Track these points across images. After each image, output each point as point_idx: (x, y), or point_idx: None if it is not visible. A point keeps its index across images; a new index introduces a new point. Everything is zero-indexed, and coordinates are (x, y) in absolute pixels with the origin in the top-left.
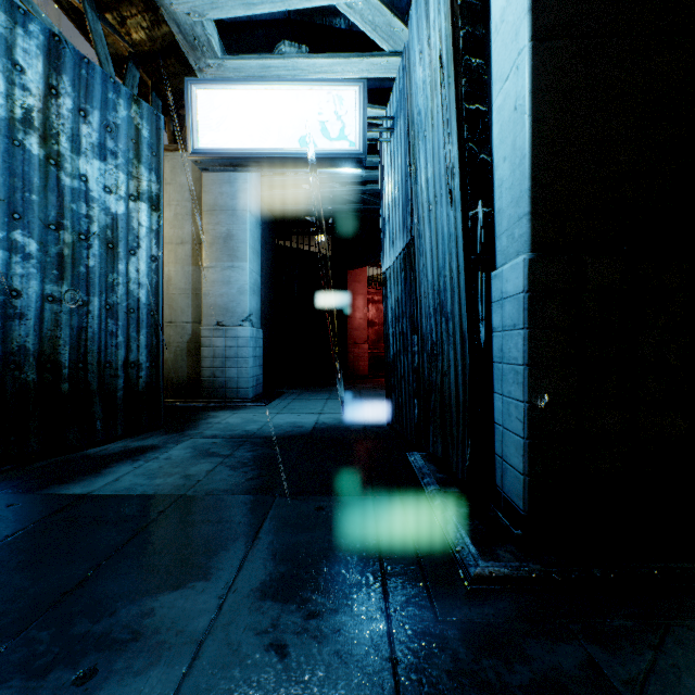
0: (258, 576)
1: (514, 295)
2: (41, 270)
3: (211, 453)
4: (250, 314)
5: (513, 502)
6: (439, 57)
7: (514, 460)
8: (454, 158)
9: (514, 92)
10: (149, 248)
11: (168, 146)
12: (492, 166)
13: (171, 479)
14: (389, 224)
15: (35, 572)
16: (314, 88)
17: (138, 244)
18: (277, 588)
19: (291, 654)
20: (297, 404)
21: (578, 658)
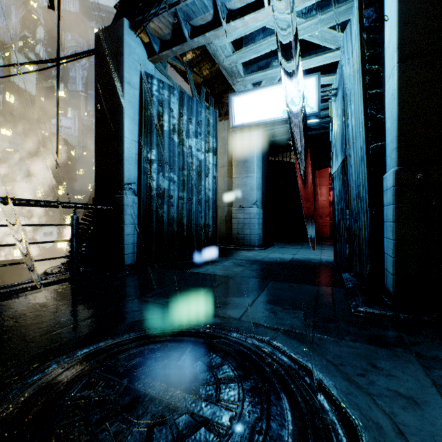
0: (265, 298)
1: (389, 188)
2: (178, 187)
3: (241, 265)
4: (256, 201)
5: (389, 290)
6: (356, 65)
7: (389, 269)
8: (362, 119)
9: (391, 86)
10: (212, 173)
11: None
12: (385, 120)
13: (227, 271)
14: (335, 147)
15: (194, 288)
16: (290, 84)
17: (208, 172)
18: (272, 302)
19: (277, 314)
20: (281, 250)
21: (393, 334)
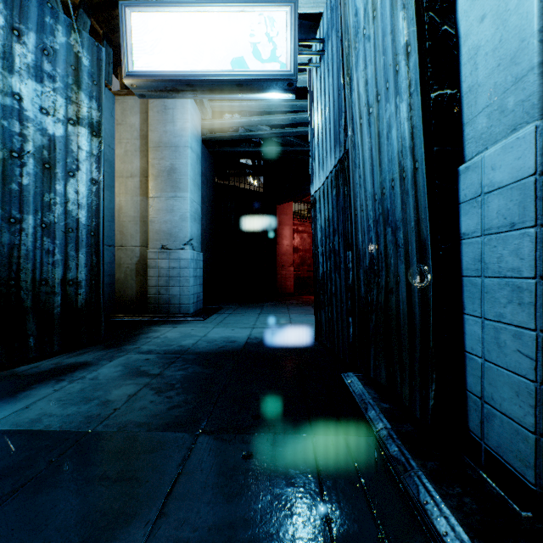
0: None
1: (511, 184)
2: None
3: (140, 372)
4: (191, 238)
5: (508, 464)
6: None
7: (511, 408)
8: (409, 32)
9: None
10: (89, 171)
11: (120, 91)
12: (456, 40)
13: (86, 407)
14: (318, 147)
15: None
16: (246, 9)
17: (77, 167)
18: None
19: None
20: (232, 319)
21: None
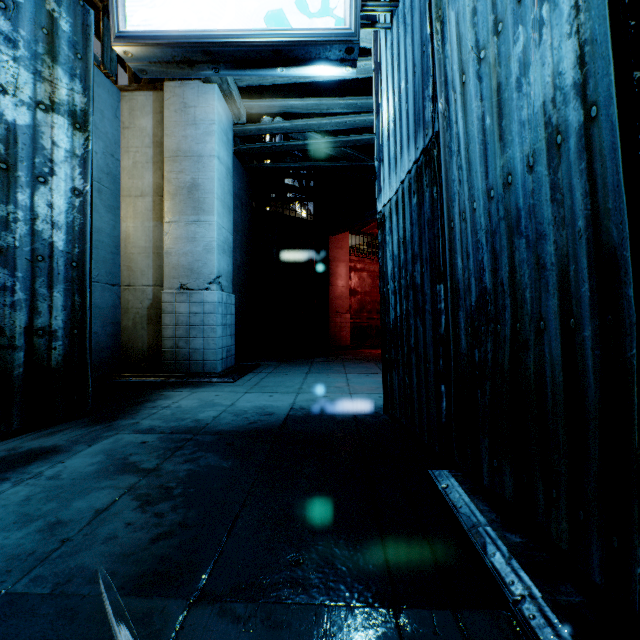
0: None
1: None
2: None
3: (127, 465)
4: (218, 275)
5: None
6: None
7: None
8: None
9: None
10: (69, 177)
11: (127, 86)
12: None
13: (18, 535)
14: (388, 142)
15: None
16: None
17: (51, 170)
18: None
19: None
20: (271, 380)
21: None
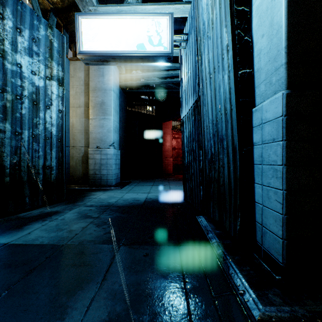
0: (100, 316)
1: (273, 119)
2: None
3: (87, 216)
4: (113, 142)
5: (272, 255)
6: None
7: (273, 228)
8: (228, 40)
9: None
10: (57, 105)
11: (72, 58)
12: (252, 44)
13: (60, 233)
14: (185, 92)
15: None
16: (144, 17)
17: (51, 103)
18: None
19: None
20: (137, 188)
21: None
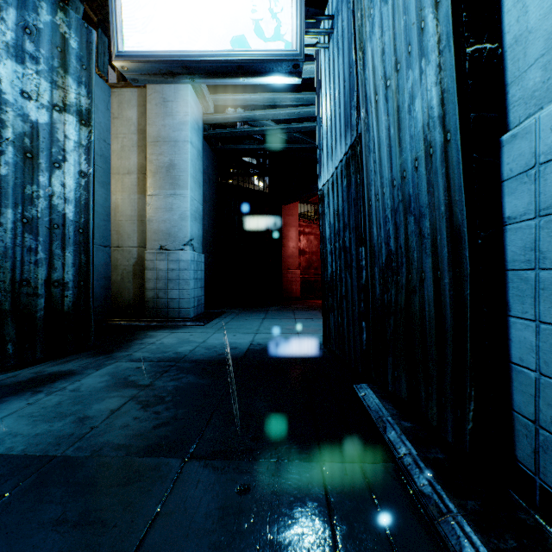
0: None
1: None
2: None
3: (128, 382)
4: (191, 239)
5: None
6: None
7: None
8: None
9: None
10: (77, 163)
11: (116, 83)
12: None
13: (59, 424)
14: (327, 135)
15: None
16: None
17: (64, 158)
18: None
19: None
20: (234, 323)
21: None
